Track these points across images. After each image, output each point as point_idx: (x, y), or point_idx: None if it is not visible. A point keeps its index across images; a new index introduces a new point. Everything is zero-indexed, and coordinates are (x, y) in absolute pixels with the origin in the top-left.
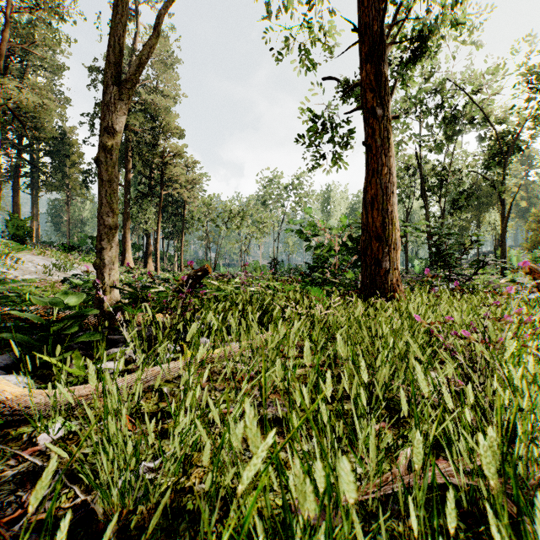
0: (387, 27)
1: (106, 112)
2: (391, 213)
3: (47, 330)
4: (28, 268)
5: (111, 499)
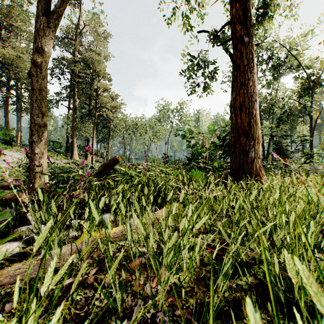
0: None
1: (36, 36)
2: (255, 115)
3: None
4: (7, 160)
5: None
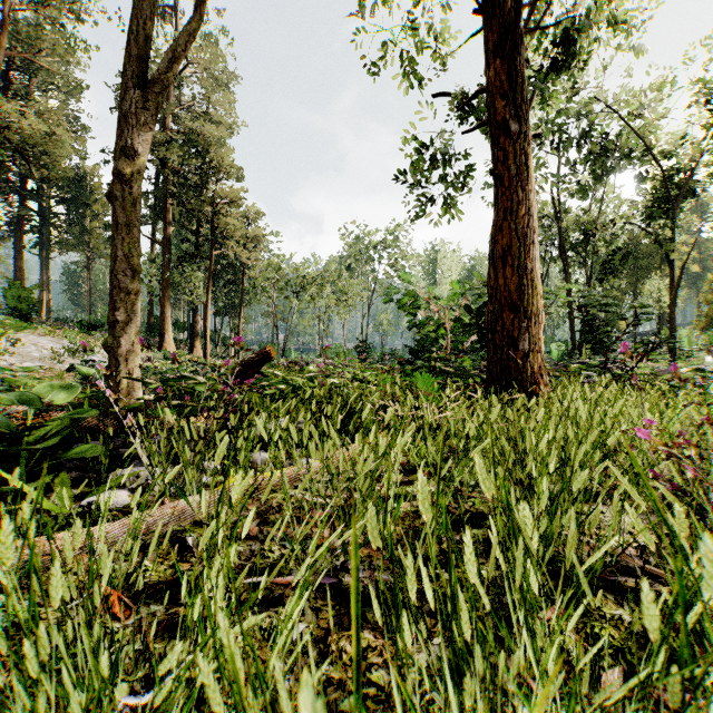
0: (525, 7)
1: (122, 125)
2: (532, 271)
3: (22, 441)
4: (30, 353)
5: None
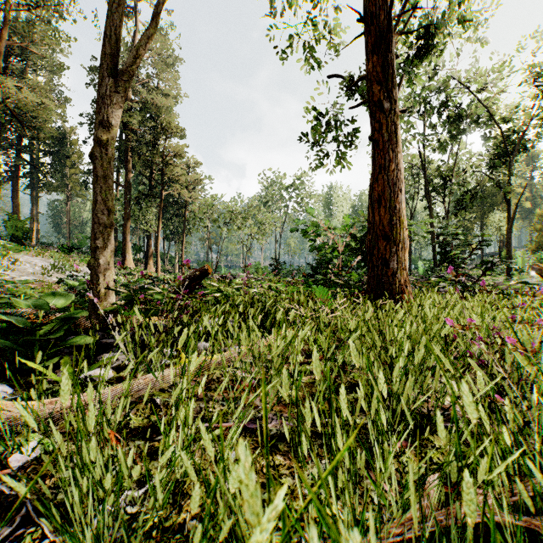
0: (394, 17)
1: (101, 105)
2: (399, 210)
3: (35, 334)
4: (25, 269)
5: (84, 542)
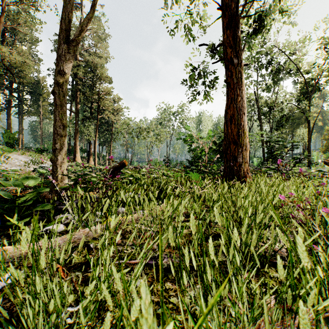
0: (240, 7)
1: (58, 60)
2: (243, 126)
3: (15, 202)
4: (14, 163)
5: None
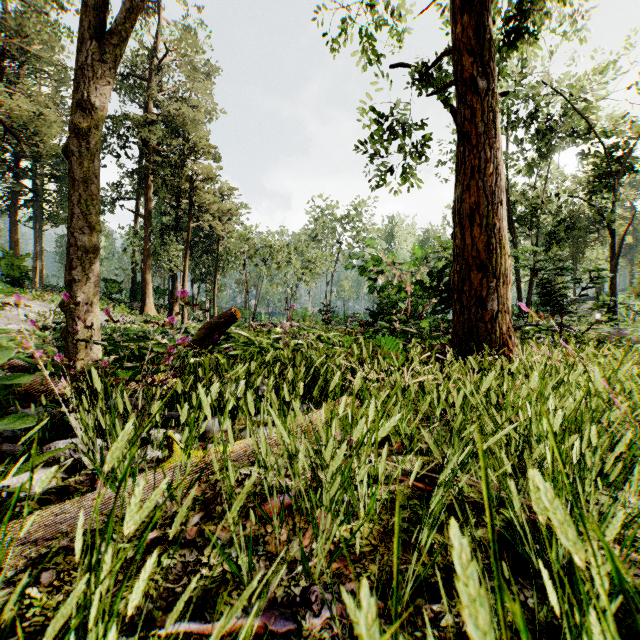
0: None
1: (79, 78)
2: (500, 230)
3: None
4: (17, 316)
5: None
